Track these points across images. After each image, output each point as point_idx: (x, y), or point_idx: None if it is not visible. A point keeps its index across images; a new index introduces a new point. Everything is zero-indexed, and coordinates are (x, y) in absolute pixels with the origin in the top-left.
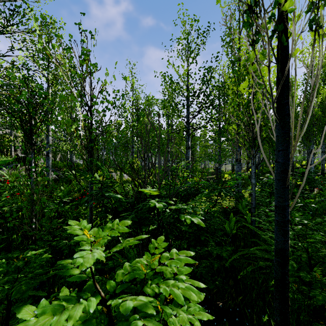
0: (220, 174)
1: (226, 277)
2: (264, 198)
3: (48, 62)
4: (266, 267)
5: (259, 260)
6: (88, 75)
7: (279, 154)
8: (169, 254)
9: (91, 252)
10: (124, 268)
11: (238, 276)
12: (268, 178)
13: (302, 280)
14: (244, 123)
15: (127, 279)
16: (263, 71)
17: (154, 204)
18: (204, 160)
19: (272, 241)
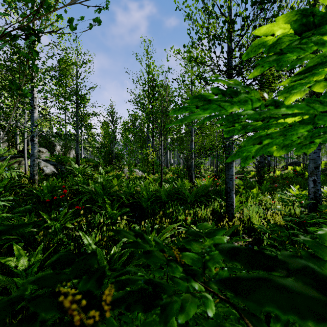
0: (263, 169)
1: None
2: None
3: None
4: None
5: None
6: None
7: None
8: None
9: None
10: None
11: None
12: None
13: None
14: None
15: None
16: None
17: None
18: None
19: None
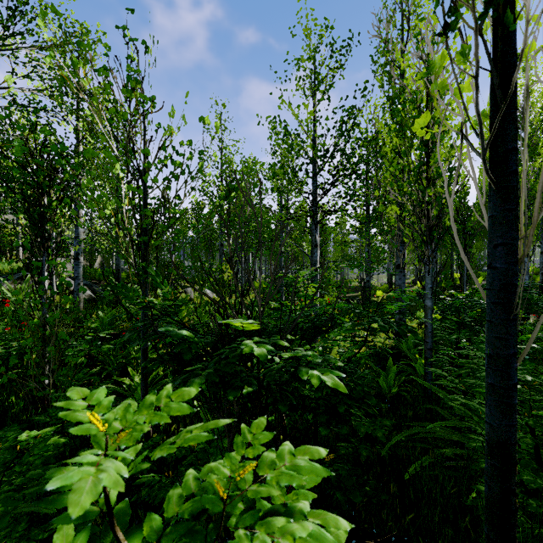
0: (369, 290)
1: (382, 474)
2: (448, 332)
3: (77, 101)
4: (453, 455)
5: (440, 442)
6: (139, 117)
7: (496, 252)
8: (277, 455)
9: (95, 471)
10: (184, 485)
11: (403, 473)
12: (449, 296)
13: (523, 486)
14: (412, 201)
15: (186, 513)
16: (461, 90)
17: (251, 347)
18: (341, 267)
19: (468, 413)
